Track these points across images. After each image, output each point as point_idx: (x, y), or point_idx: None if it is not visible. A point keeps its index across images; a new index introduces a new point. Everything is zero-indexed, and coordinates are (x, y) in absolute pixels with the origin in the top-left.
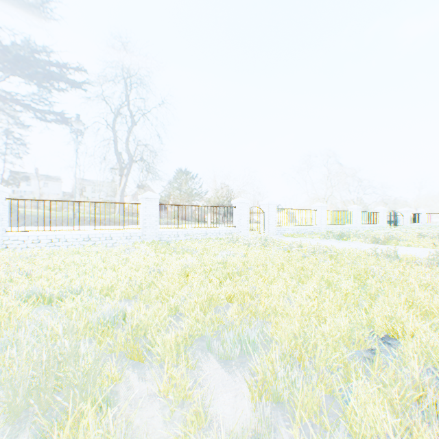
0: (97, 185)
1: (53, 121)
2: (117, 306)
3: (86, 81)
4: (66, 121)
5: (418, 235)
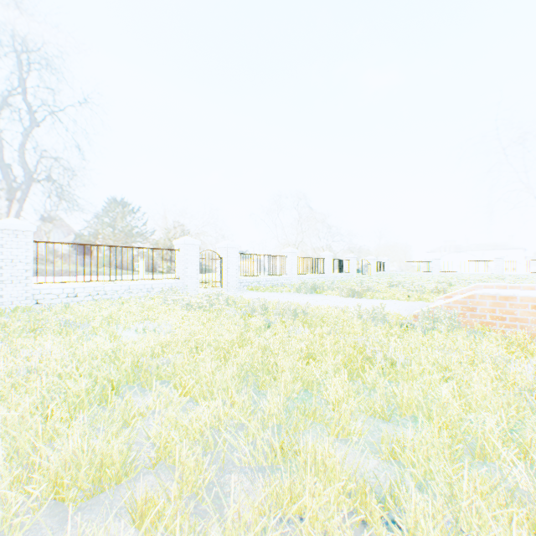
0: None
1: None
2: None
3: None
4: None
5: (389, 285)
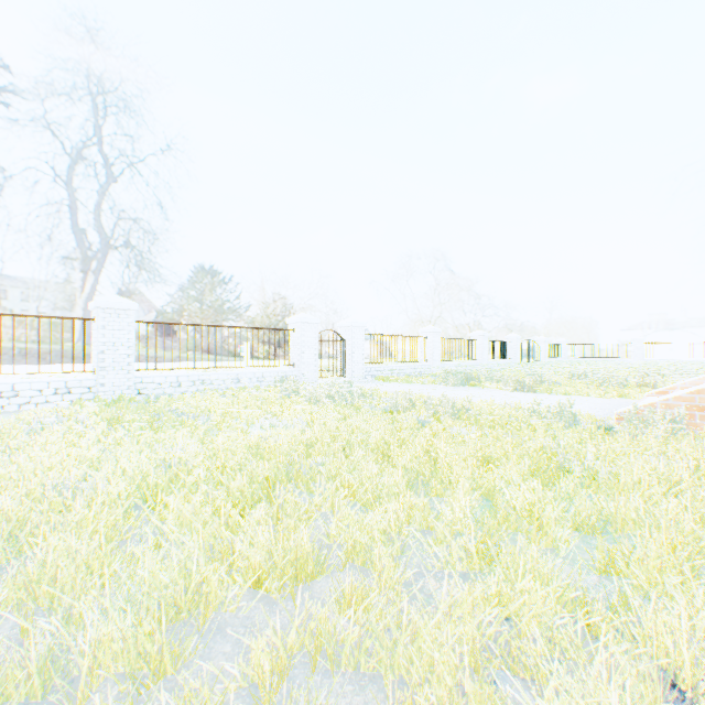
0: (24, 286)
1: None
2: None
3: None
4: None
5: (571, 376)
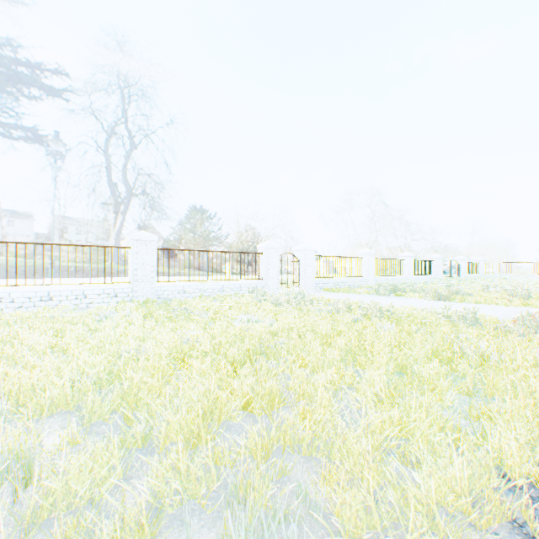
0: (80, 224)
1: (17, 136)
2: (18, 445)
3: (65, 86)
4: (36, 137)
5: (483, 289)
